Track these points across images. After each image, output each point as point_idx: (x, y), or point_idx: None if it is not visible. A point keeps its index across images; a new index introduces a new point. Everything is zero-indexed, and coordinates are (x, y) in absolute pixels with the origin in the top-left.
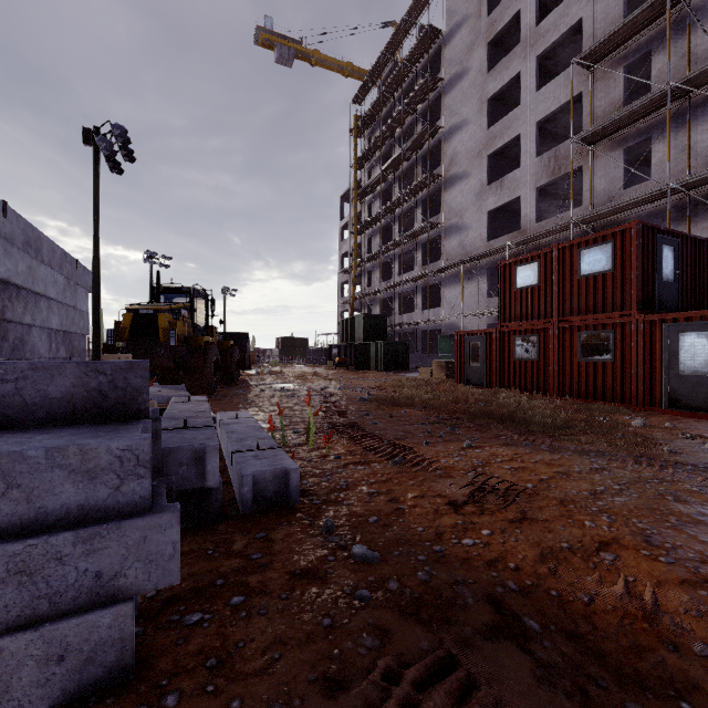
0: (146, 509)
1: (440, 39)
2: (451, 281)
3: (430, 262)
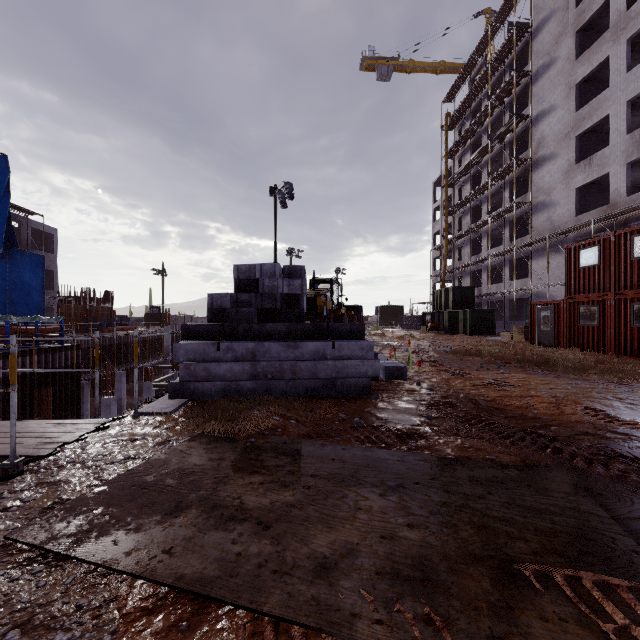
0: (372, 358)
1: (528, 35)
2: (539, 254)
3: (519, 236)
